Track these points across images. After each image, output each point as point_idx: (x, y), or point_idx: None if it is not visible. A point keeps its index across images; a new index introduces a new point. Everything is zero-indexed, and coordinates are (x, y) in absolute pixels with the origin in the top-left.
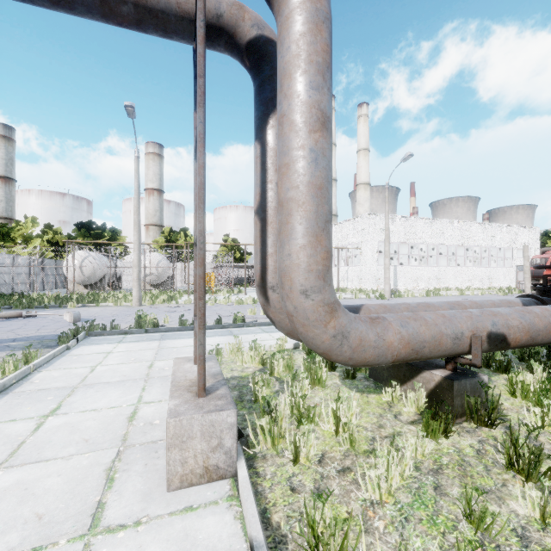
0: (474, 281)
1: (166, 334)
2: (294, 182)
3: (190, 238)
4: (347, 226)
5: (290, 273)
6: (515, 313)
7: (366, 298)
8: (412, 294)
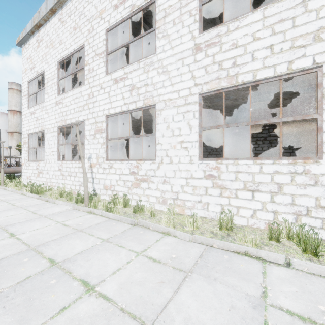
0: None
1: None
2: None
3: None
4: None
5: None
6: None
7: None
8: None
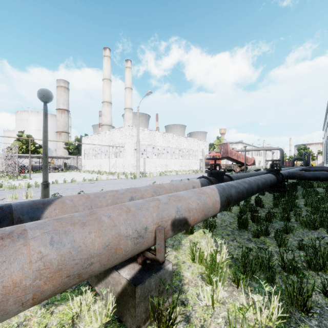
0: (183, 167)
1: None
2: None
3: None
4: (116, 132)
5: None
6: (194, 196)
7: (125, 178)
8: (152, 174)
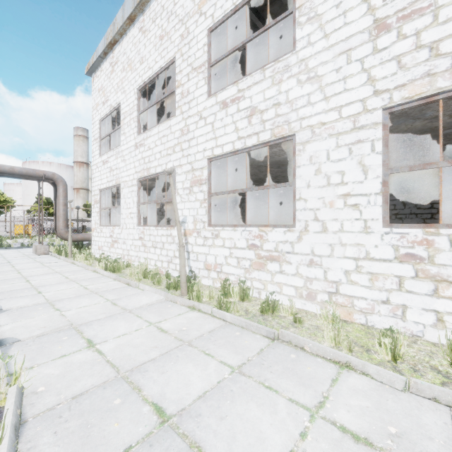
0: None
1: (16, 249)
2: (60, 213)
3: (2, 196)
4: None
5: (59, 227)
6: None
7: None
8: None
